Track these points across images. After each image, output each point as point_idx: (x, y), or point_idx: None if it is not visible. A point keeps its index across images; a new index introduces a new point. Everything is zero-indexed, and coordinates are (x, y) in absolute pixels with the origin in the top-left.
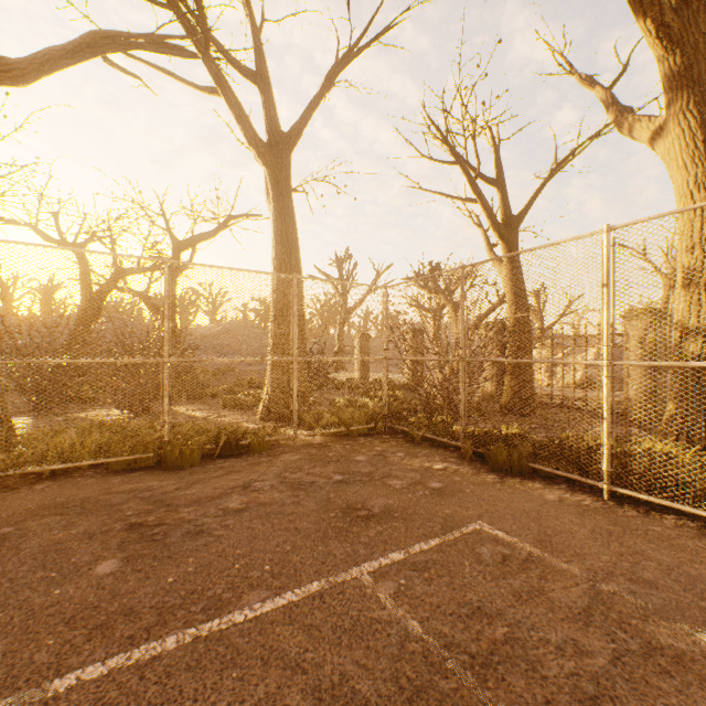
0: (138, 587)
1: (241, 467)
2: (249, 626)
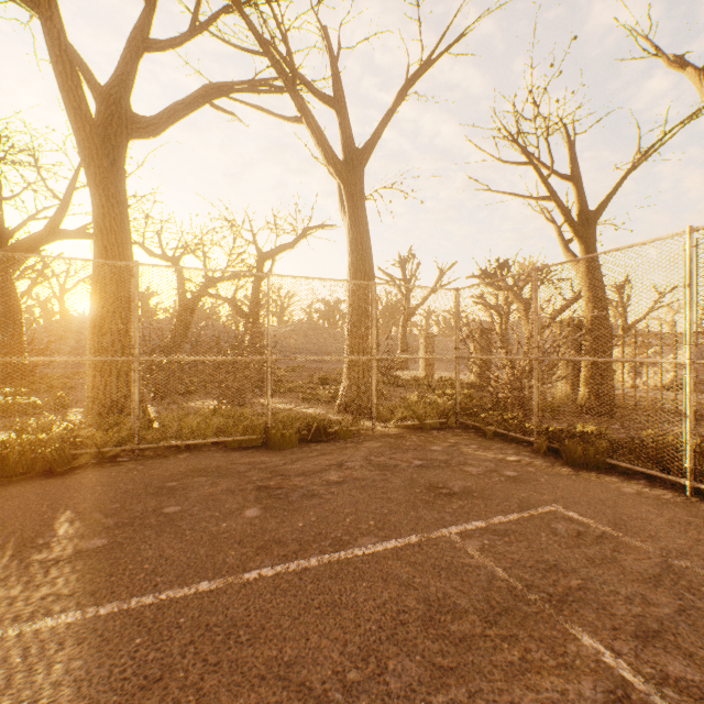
0: (279, 527)
1: (331, 450)
2: (367, 558)
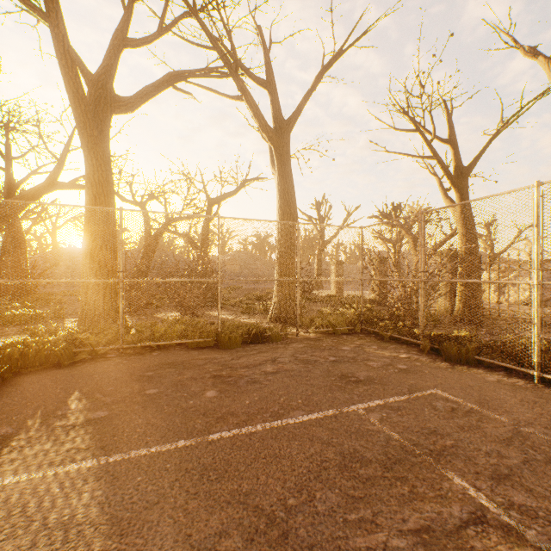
0: (231, 404)
1: (266, 349)
2: (298, 425)
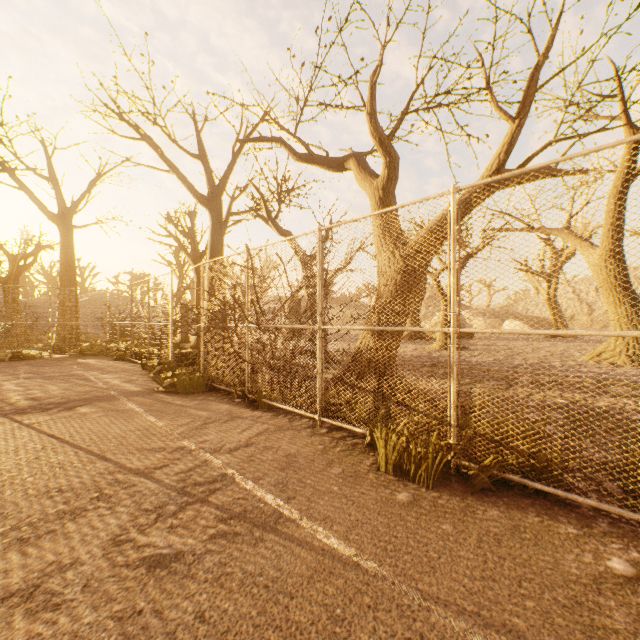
0: None
1: (15, 362)
2: None
